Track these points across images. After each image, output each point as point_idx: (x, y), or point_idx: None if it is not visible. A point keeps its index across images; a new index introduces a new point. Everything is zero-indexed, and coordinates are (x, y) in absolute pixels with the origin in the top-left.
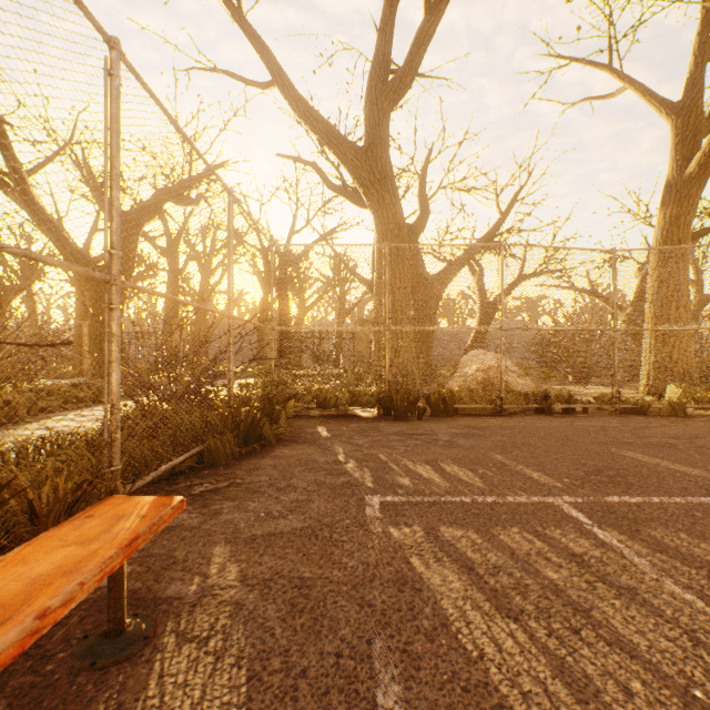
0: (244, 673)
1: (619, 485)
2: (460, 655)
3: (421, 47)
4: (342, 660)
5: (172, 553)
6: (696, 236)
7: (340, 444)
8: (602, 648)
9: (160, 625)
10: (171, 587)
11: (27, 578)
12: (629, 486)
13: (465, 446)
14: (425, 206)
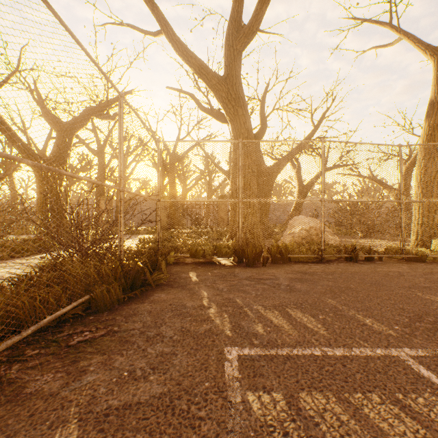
0: None
1: None
2: None
3: (263, 4)
4: None
5: None
6: None
7: (205, 288)
8: None
9: None
10: None
11: None
12: None
13: (302, 290)
14: (264, 121)
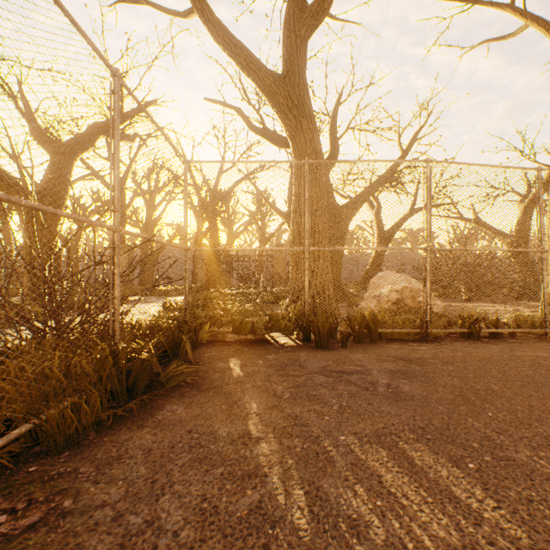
0: None
1: None
2: None
3: None
4: None
5: None
6: None
7: (253, 392)
8: None
9: None
10: None
11: None
12: None
13: (415, 397)
14: (335, 145)
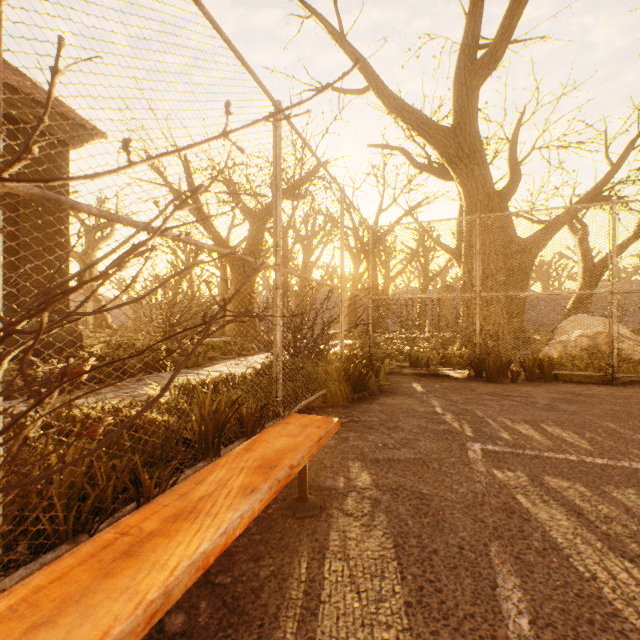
0: (391, 542)
1: None
2: (572, 572)
3: (513, 17)
4: (464, 551)
5: (321, 460)
6: None
7: (435, 398)
8: None
9: (326, 502)
10: (327, 481)
11: (272, 449)
12: None
13: (567, 411)
14: (516, 170)
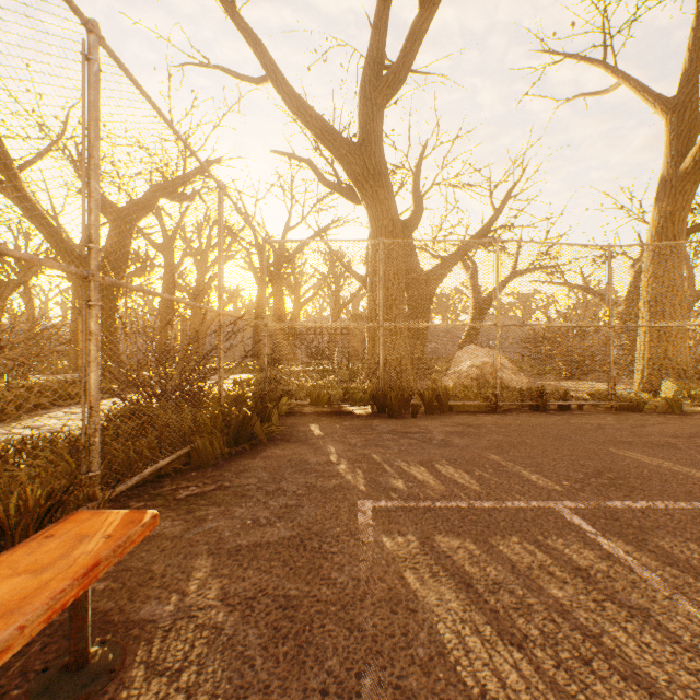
0: None
1: (621, 488)
2: (460, 692)
3: (415, 41)
4: (328, 699)
5: (150, 566)
6: (689, 232)
7: (332, 443)
8: (617, 683)
9: (129, 654)
10: (145, 607)
11: None
12: (631, 489)
13: (460, 445)
14: (419, 203)
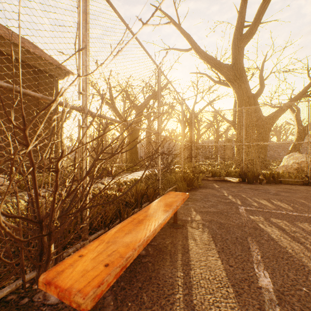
0: (210, 236)
1: None
2: (277, 245)
3: (260, 14)
4: (238, 239)
5: (179, 211)
6: None
7: (224, 190)
8: None
9: (184, 224)
10: (183, 218)
11: (168, 201)
12: None
13: (284, 195)
14: (262, 83)
